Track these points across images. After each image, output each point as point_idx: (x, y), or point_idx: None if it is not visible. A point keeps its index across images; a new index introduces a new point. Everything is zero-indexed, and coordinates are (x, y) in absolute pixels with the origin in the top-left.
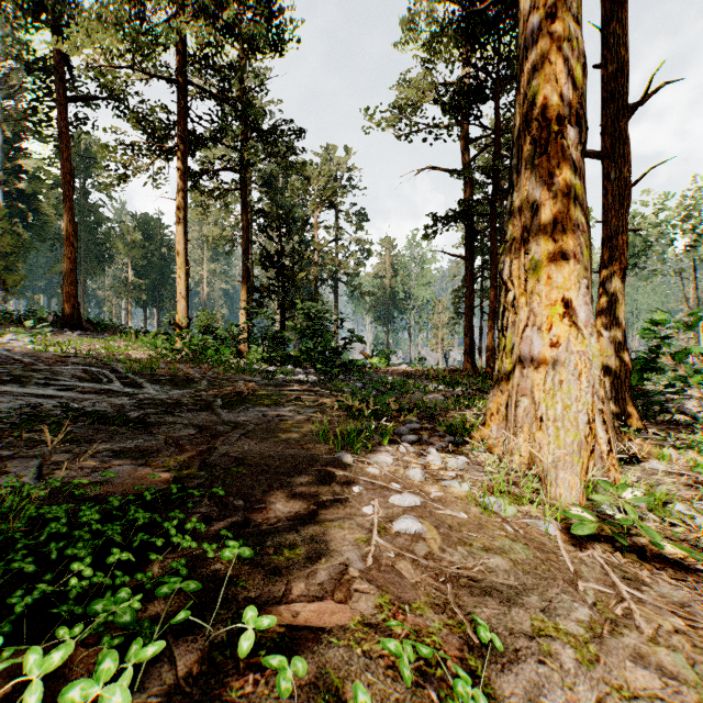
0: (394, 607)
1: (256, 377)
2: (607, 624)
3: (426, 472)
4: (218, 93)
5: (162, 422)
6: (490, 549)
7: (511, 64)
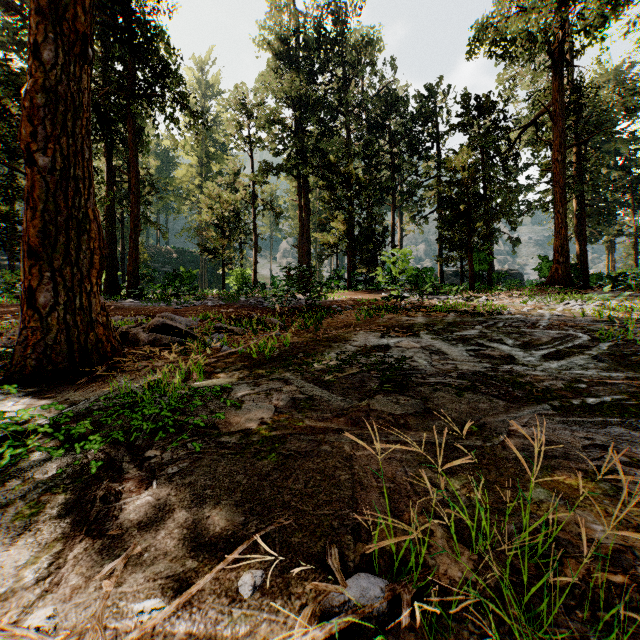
0: None
1: None
2: None
3: None
4: None
5: (419, 393)
6: None
7: None
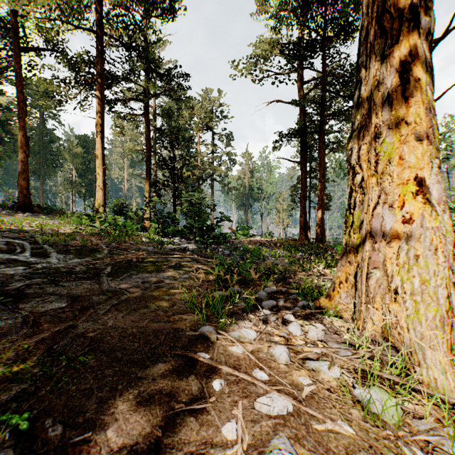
0: None
1: (150, 246)
2: None
3: (290, 349)
4: (126, 44)
5: (39, 293)
6: None
7: (334, 24)
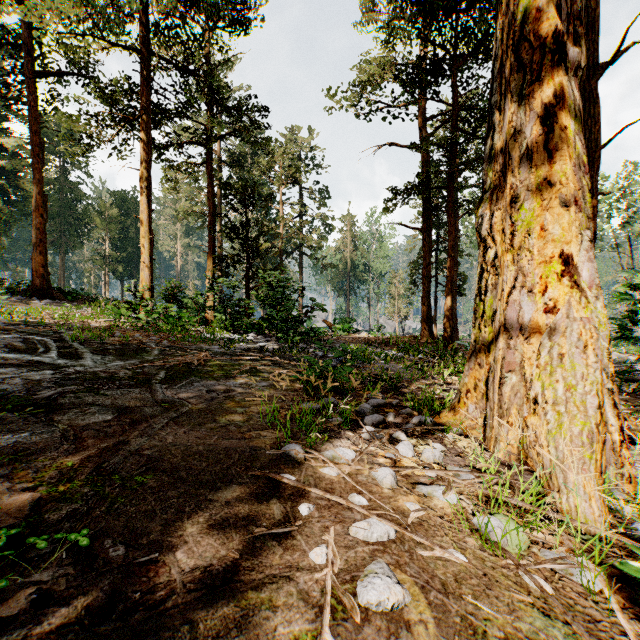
0: None
1: (214, 345)
2: None
3: (397, 472)
4: (182, 66)
5: (76, 403)
6: None
7: (469, 39)
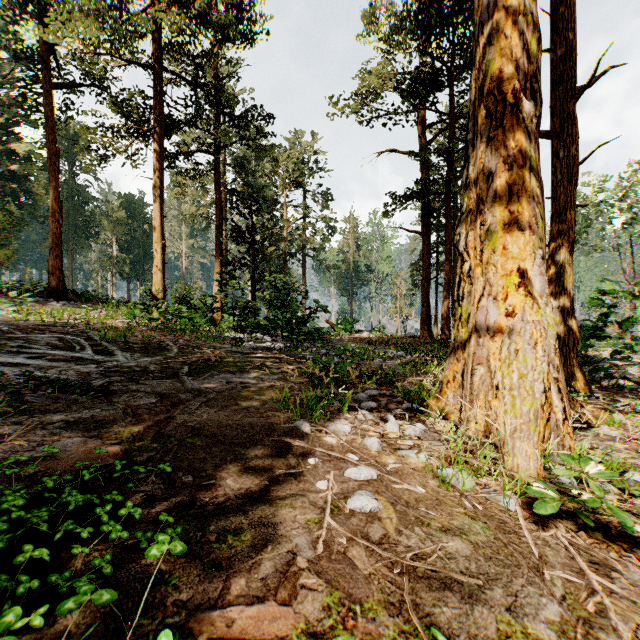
0: (344, 608)
1: (226, 344)
2: (580, 624)
3: (384, 441)
4: (192, 80)
5: (124, 390)
6: (449, 530)
7: (464, 53)
